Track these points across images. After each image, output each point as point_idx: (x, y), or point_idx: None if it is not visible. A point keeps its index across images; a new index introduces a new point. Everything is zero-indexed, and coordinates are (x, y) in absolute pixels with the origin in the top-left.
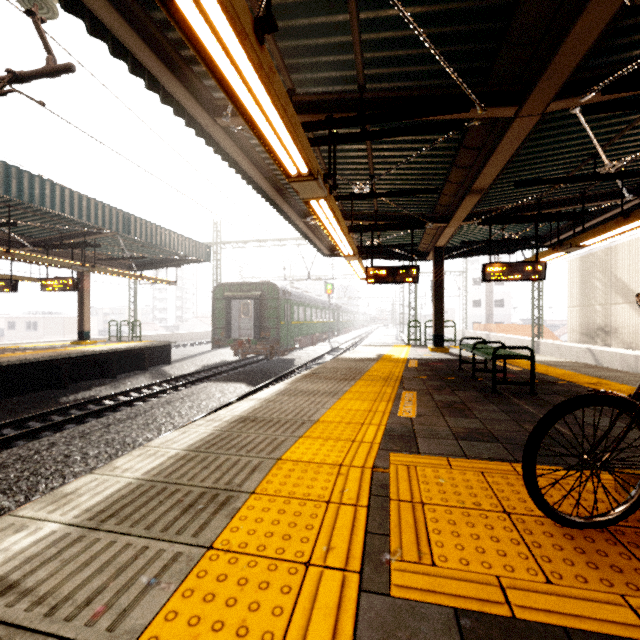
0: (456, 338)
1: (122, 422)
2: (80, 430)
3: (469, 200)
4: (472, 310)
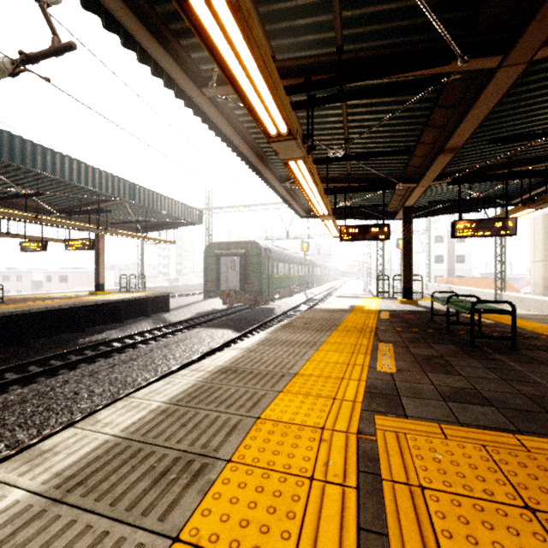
0: (420, 290)
1: (125, 363)
2: (90, 369)
3: (441, 159)
4: (434, 265)
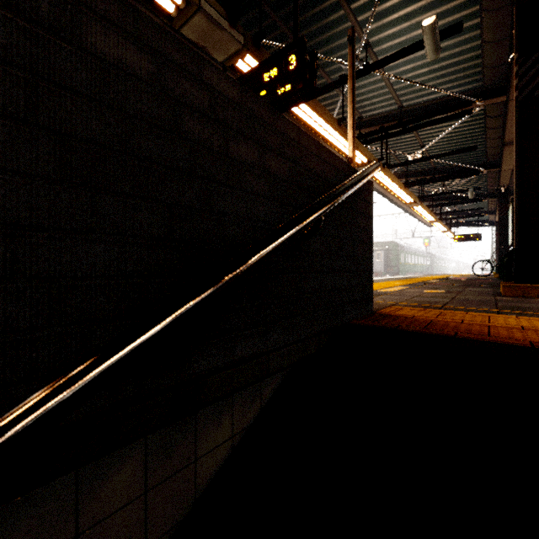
0: None
1: None
2: None
3: None
4: None
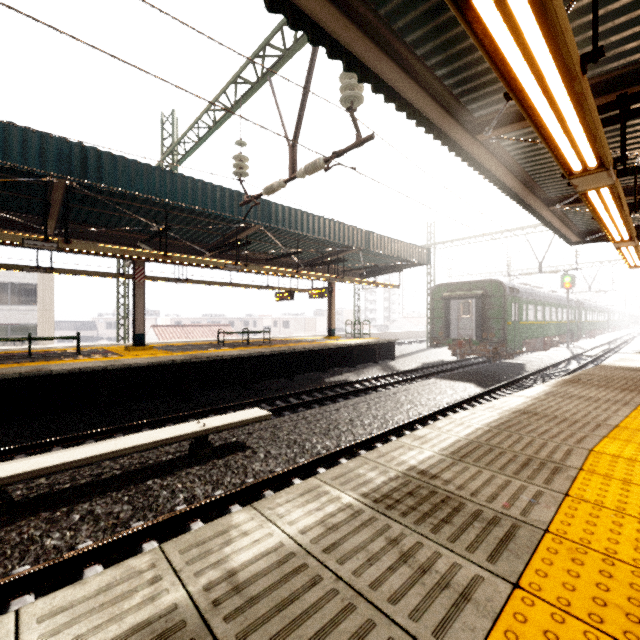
0: None
1: (377, 402)
2: (350, 404)
3: None
4: None
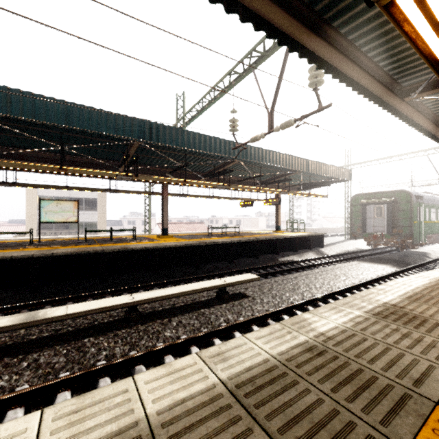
0: None
1: (321, 274)
2: (302, 274)
3: None
4: None
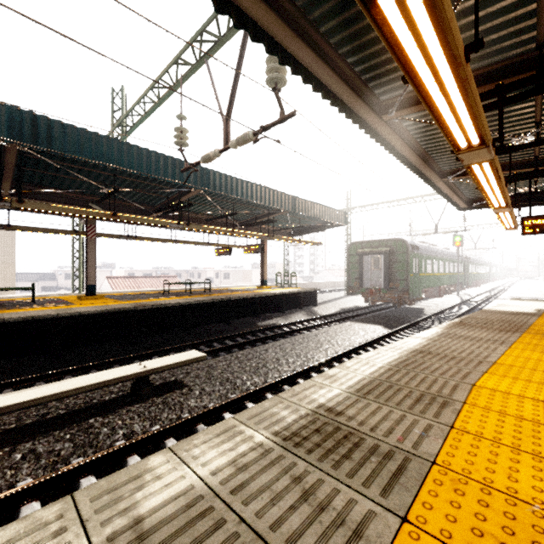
0: None
1: (300, 343)
2: (277, 344)
3: None
4: None
